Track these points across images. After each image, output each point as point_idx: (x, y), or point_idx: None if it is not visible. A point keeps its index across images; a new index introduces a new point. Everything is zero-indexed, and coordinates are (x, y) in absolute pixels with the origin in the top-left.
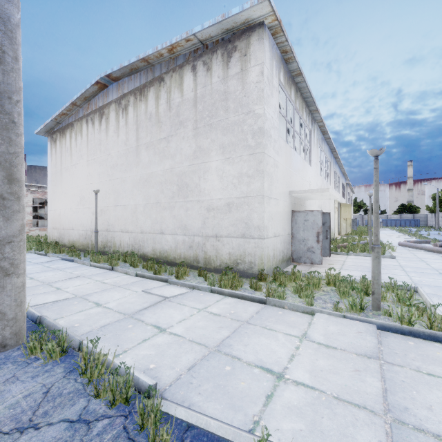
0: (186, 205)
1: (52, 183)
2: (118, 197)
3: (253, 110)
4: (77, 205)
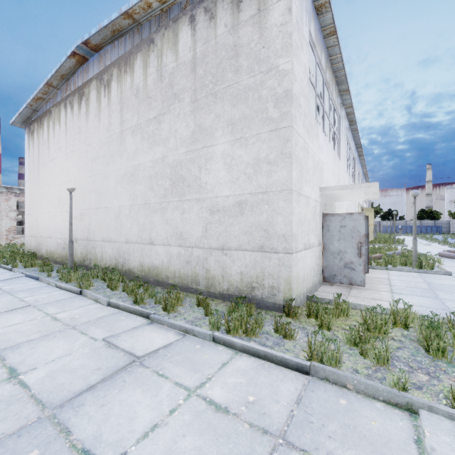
0: (181, 206)
1: (30, 182)
2: (99, 198)
3: (276, 65)
4: (55, 208)
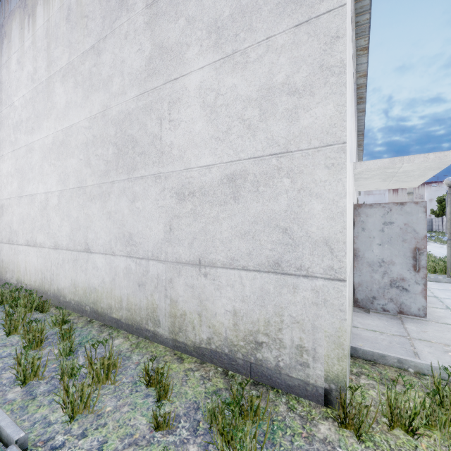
0: (131, 188)
1: None
2: (22, 181)
3: None
4: None
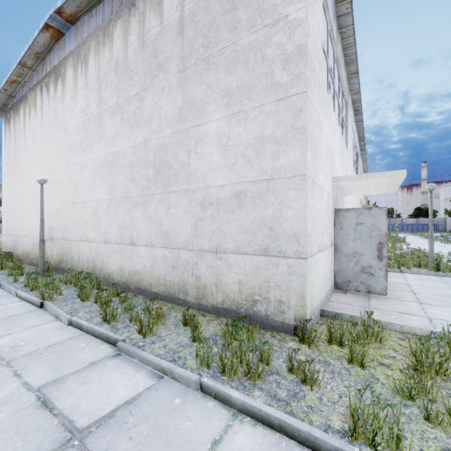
0: (167, 199)
1: (6, 176)
2: (76, 191)
3: (285, 15)
4: (31, 204)
